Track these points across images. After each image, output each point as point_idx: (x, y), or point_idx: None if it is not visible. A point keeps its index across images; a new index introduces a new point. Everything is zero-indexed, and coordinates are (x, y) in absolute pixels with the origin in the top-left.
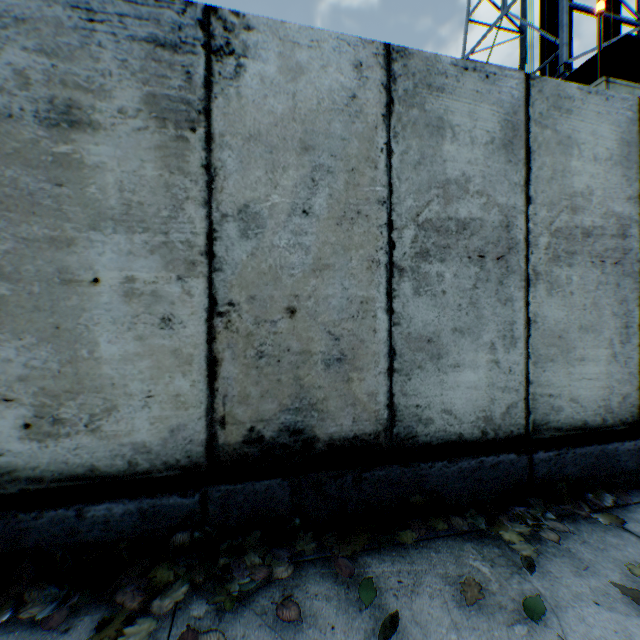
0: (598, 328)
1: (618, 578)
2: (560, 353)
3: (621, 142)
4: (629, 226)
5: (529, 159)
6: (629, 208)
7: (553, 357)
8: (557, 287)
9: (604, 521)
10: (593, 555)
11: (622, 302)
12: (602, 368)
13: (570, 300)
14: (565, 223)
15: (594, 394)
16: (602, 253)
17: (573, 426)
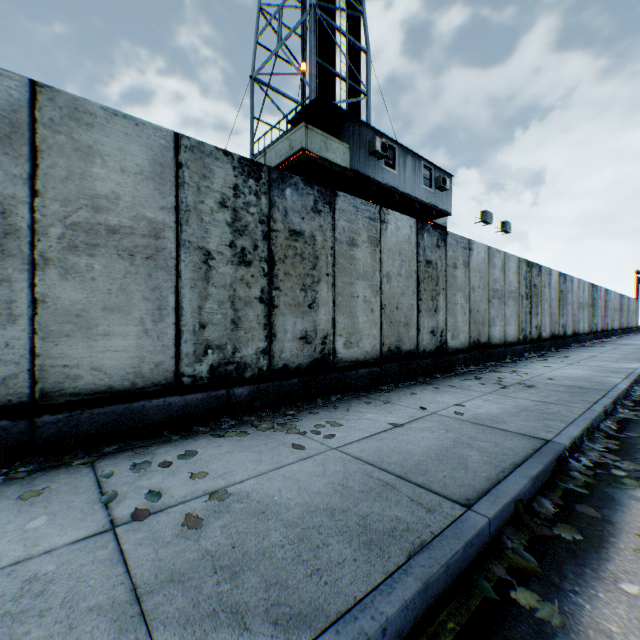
0: (129, 309)
1: (6, 504)
2: (81, 329)
3: (156, 162)
4: (165, 230)
5: (38, 157)
6: (165, 216)
7: (71, 333)
8: (76, 273)
9: (78, 463)
10: (18, 492)
11: (157, 289)
12: (133, 342)
13: (94, 285)
14: (87, 219)
15: (124, 363)
16: (133, 248)
17: (98, 391)
